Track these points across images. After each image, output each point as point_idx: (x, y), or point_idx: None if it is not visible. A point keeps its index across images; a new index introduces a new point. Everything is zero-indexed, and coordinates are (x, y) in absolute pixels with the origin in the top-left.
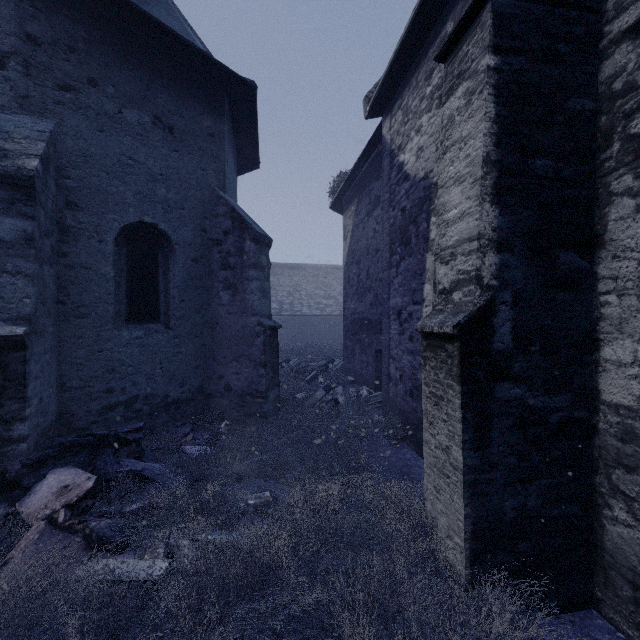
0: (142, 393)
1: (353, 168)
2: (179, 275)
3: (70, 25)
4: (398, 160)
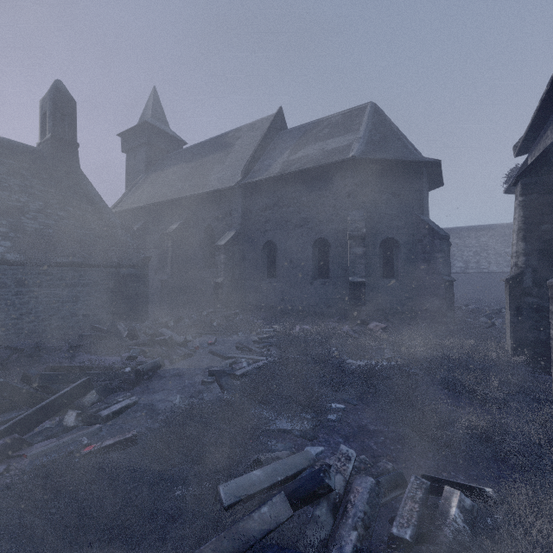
0: (388, 306)
1: (516, 173)
2: (402, 257)
3: (366, 173)
4: None
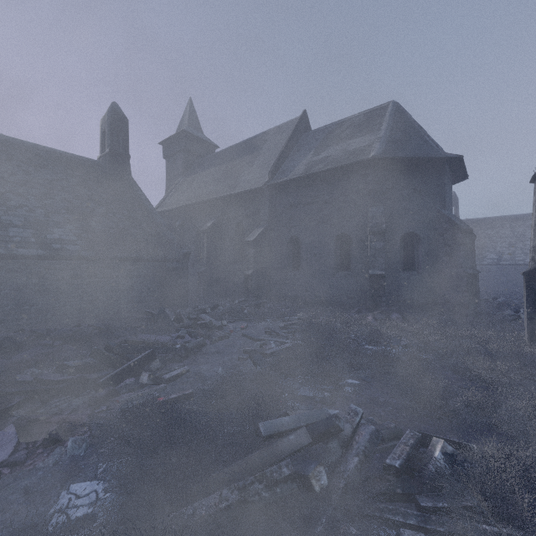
0: (408, 298)
1: None
2: (423, 251)
3: (386, 171)
4: None
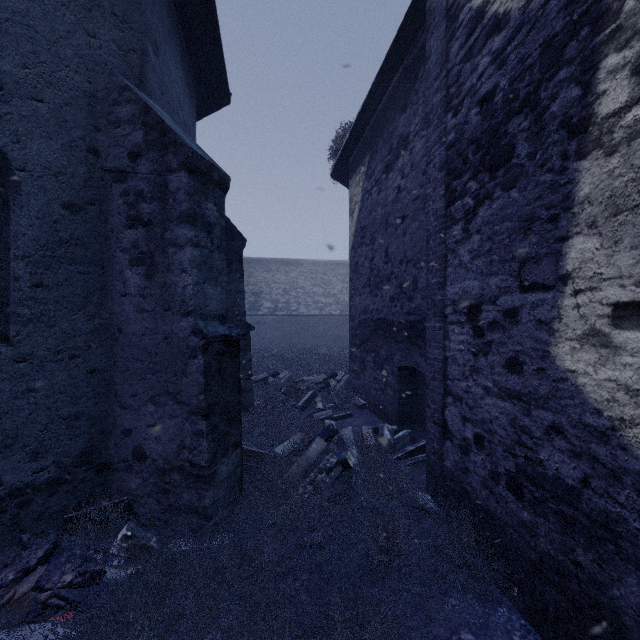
0: None
1: (366, 100)
2: (29, 233)
3: None
4: (470, 8)
